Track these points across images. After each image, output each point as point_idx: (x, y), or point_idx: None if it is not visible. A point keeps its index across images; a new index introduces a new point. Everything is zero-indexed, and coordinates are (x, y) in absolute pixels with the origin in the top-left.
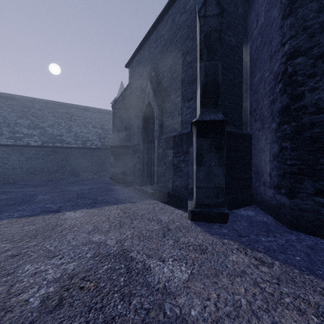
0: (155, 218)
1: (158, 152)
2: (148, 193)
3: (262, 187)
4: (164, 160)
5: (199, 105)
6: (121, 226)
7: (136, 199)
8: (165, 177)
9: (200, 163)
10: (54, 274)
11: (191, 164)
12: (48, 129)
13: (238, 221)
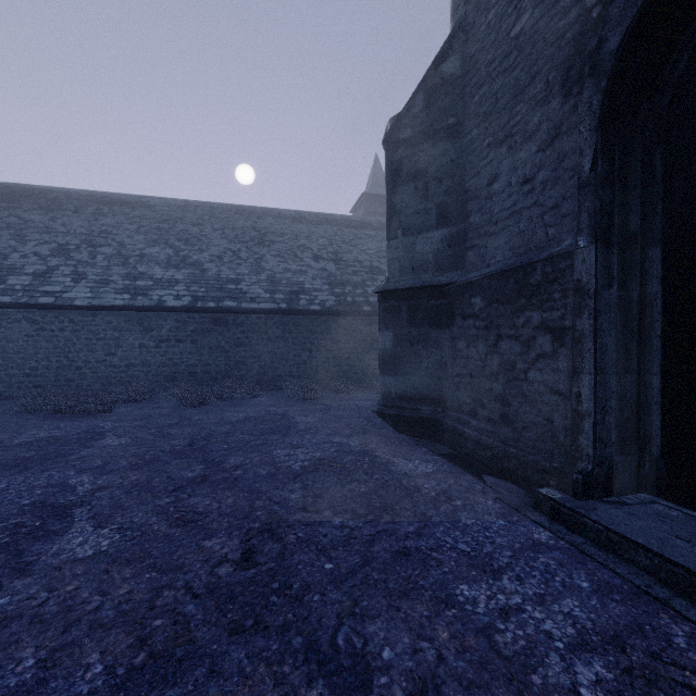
0: None
1: None
2: None
3: None
4: None
5: None
6: None
7: None
8: None
9: None
10: None
11: None
12: (210, 267)
13: None
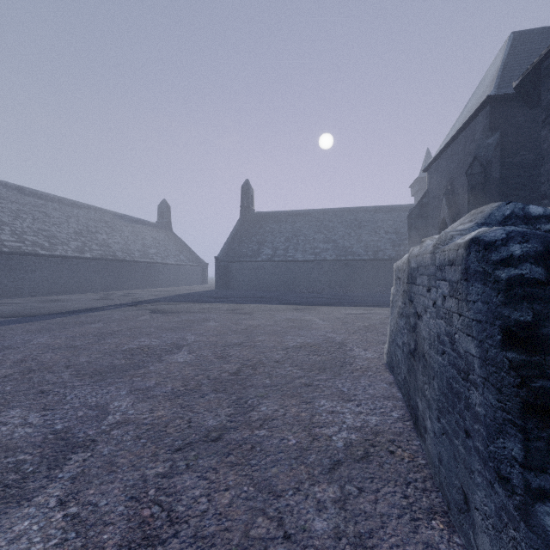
0: None
1: None
2: None
3: None
4: None
5: None
6: None
7: None
8: None
9: None
10: (380, 317)
11: None
12: (340, 242)
13: None
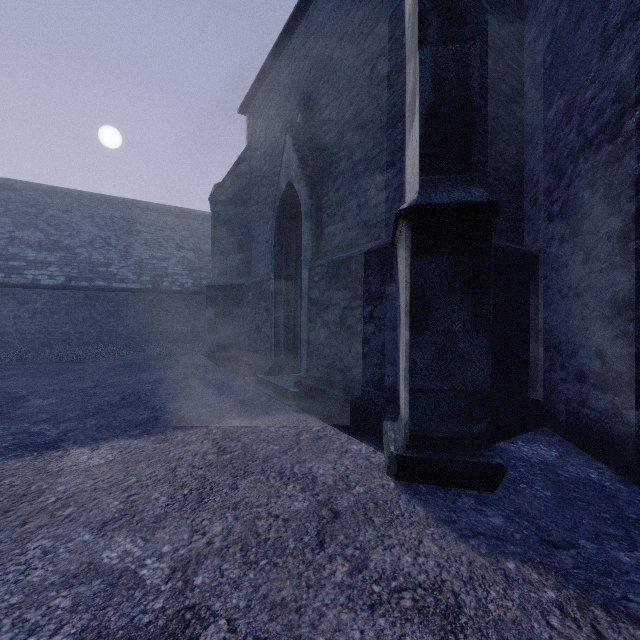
0: (298, 470)
1: (310, 296)
2: (286, 392)
3: (573, 385)
4: (324, 315)
5: (415, 168)
6: (201, 498)
7: (257, 410)
8: (327, 358)
9: (422, 325)
10: None
11: (390, 327)
12: (81, 252)
13: (522, 482)
